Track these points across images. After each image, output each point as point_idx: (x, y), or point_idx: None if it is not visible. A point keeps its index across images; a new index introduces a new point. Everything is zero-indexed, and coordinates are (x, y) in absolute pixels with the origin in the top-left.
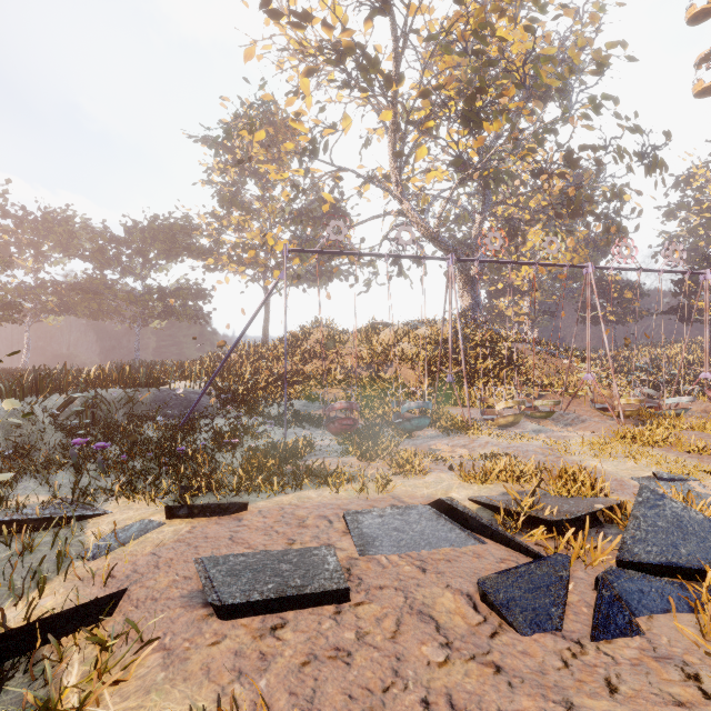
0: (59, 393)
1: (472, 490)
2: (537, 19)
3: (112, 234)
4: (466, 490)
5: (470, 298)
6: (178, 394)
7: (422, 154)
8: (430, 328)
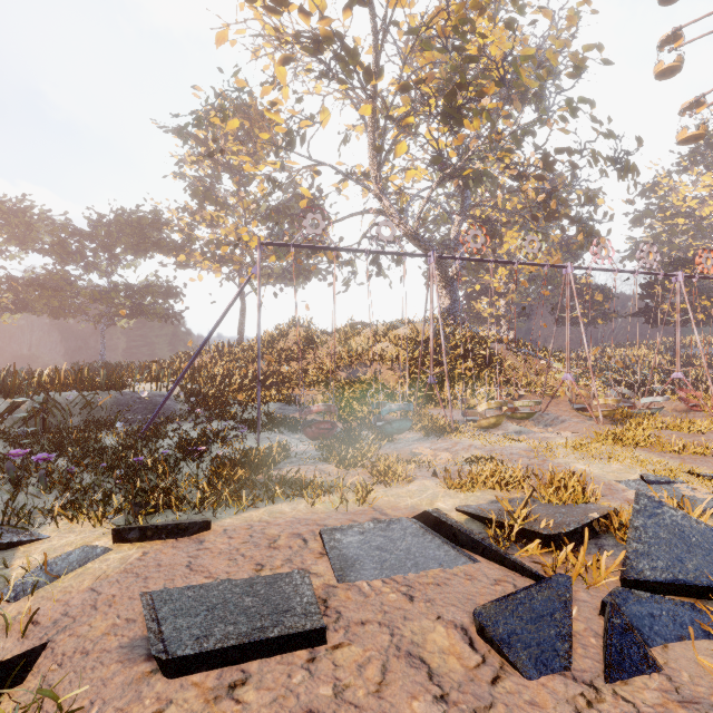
0: (4, 397)
1: (459, 499)
2: (515, 20)
3: (75, 227)
4: (452, 499)
5: (449, 298)
6: (142, 398)
7: (402, 151)
8: (410, 328)
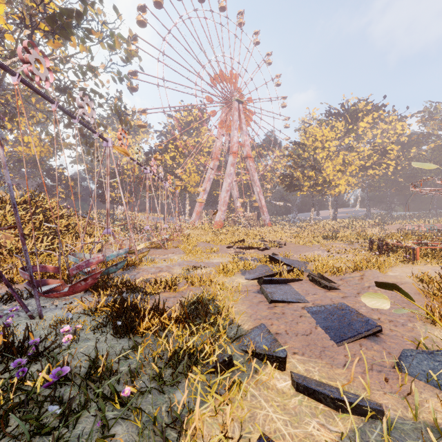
0: None
1: (238, 278)
2: None
3: None
4: (237, 279)
5: None
6: None
7: None
8: None
